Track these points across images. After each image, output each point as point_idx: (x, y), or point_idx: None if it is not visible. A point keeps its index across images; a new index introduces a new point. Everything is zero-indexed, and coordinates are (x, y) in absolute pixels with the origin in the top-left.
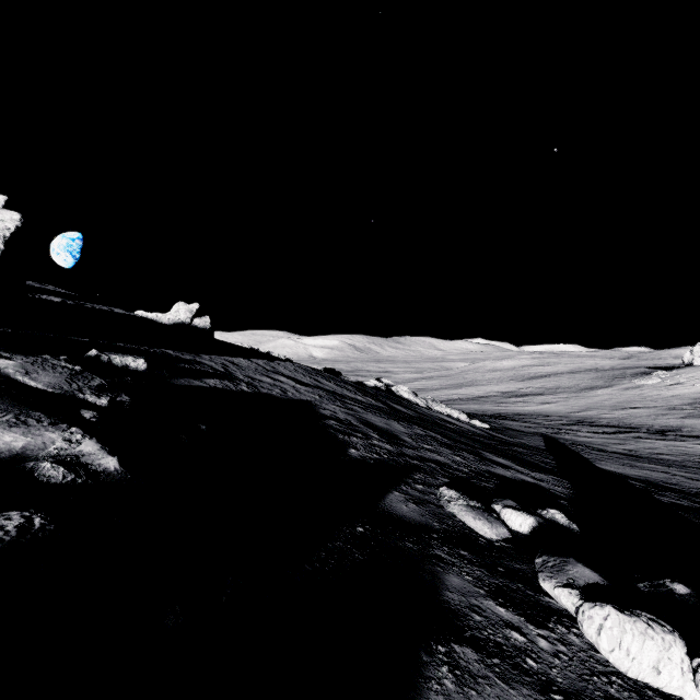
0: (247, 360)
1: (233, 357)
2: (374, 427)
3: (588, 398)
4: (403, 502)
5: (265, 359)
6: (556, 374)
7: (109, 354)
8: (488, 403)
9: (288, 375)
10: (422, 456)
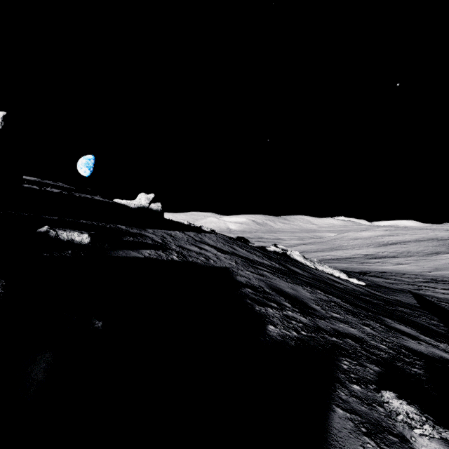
0: (182, 232)
1: (171, 230)
2: (284, 293)
3: (436, 261)
4: (355, 436)
5: (195, 232)
6: (404, 242)
7: (58, 230)
8: (354, 262)
9: (211, 244)
10: (337, 329)
